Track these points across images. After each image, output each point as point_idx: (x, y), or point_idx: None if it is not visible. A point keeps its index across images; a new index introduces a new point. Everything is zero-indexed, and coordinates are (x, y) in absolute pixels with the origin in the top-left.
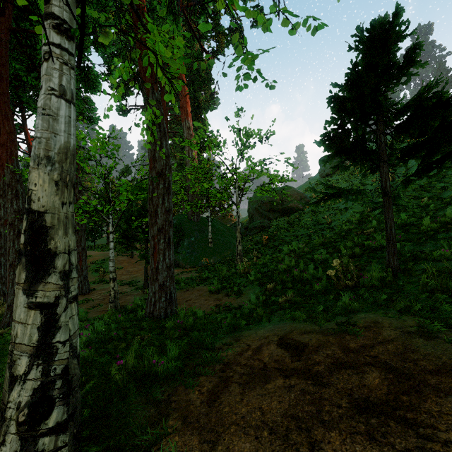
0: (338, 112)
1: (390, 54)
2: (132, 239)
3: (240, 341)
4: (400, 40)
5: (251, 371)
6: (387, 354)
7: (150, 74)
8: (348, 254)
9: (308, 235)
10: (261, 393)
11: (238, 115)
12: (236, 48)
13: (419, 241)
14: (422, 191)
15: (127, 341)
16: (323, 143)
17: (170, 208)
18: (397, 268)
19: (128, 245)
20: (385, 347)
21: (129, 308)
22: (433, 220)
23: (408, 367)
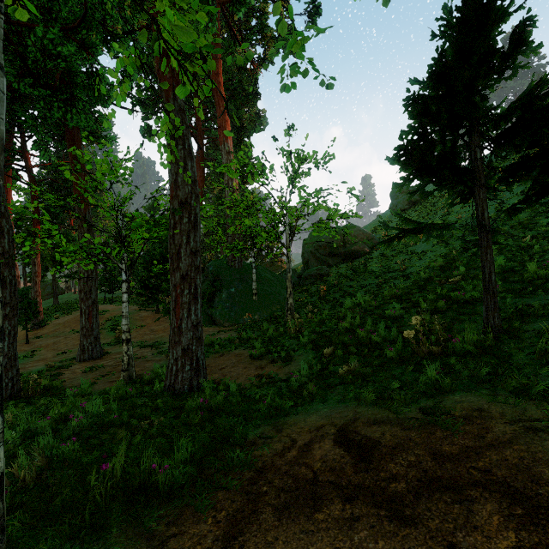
0: (419, 117)
1: (490, 37)
2: (154, 289)
3: (282, 432)
4: (503, 18)
5: (293, 486)
6: (505, 468)
7: (171, 74)
8: (429, 309)
9: (376, 285)
10: (307, 529)
11: (288, 134)
12: (279, 23)
13: (524, 292)
14: (523, 229)
15: (129, 428)
16: (398, 159)
17: (197, 249)
18: (498, 328)
19: (149, 297)
20: (500, 455)
21: (146, 379)
22: (540, 265)
23: (546, 495)
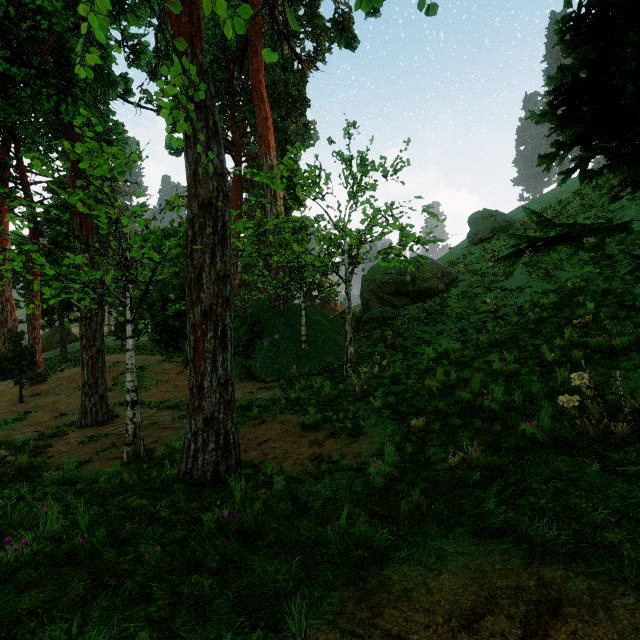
0: (590, 39)
1: None
2: (174, 334)
3: (385, 621)
4: None
5: None
6: None
7: (188, 18)
8: (559, 361)
9: (460, 330)
10: None
11: (348, 134)
12: None
13: None
14: None
15: (95, 573)
16: (552, 112)
17: (227, 273)
18: None
19: (167, 344)
20: None
21: (157, 457)
22: None
23: None
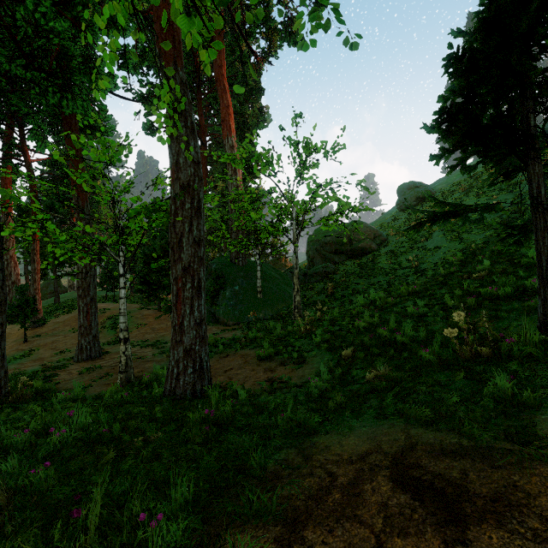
0: (464, 75)
1: None
2: (154, 285)
3: (313, 460)
4: None
5: None
6: None
7: (172, 43)
8: (457, 306)
9: (387, 282)
10: None
11: (296, 123)
12: None
13: None
14: None
15: (119, 447)
16: (438, 126)
17: (201, 238)
18: None
19: (149, 294)
20: None
21: (145, 382)
22: None
23: None
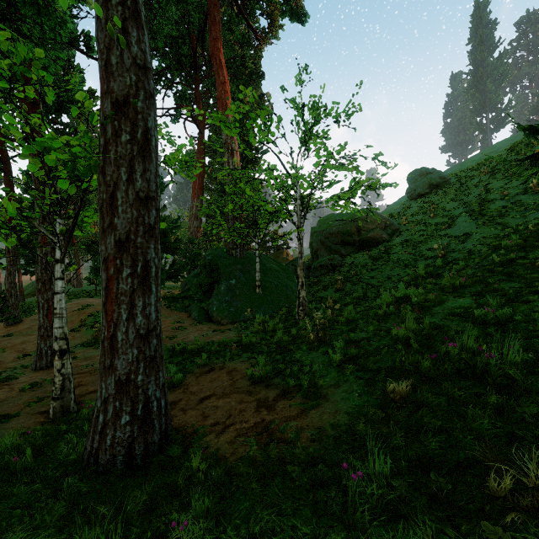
0: None
1: None
2: None
3: None
4: None
5: None
6: None
7: None
8: None
9: (408, 275)
10: None
11: (301, 80)
12: None
13: None
14: None
15: None
16: None
17: (151, 195)
18: None
19: None
20: None
21: (82, 416)
22: None
23: None
